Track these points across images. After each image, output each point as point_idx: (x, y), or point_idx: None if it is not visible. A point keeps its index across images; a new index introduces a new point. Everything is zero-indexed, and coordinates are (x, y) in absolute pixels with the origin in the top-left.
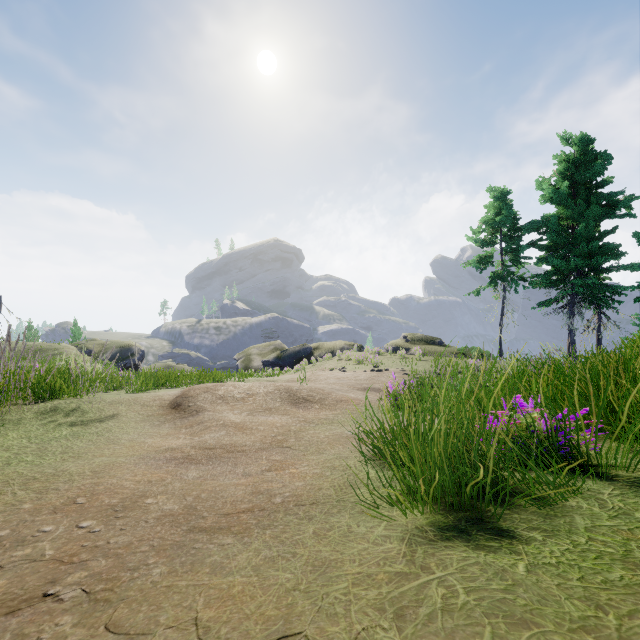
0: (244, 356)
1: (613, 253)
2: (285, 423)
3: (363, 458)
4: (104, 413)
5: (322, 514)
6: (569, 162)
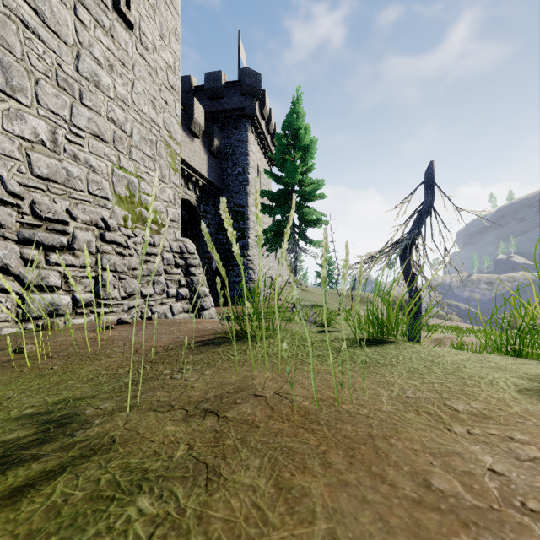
0: (509, 317)
1: None
2: None
3: None
4: None
5: None
6: None
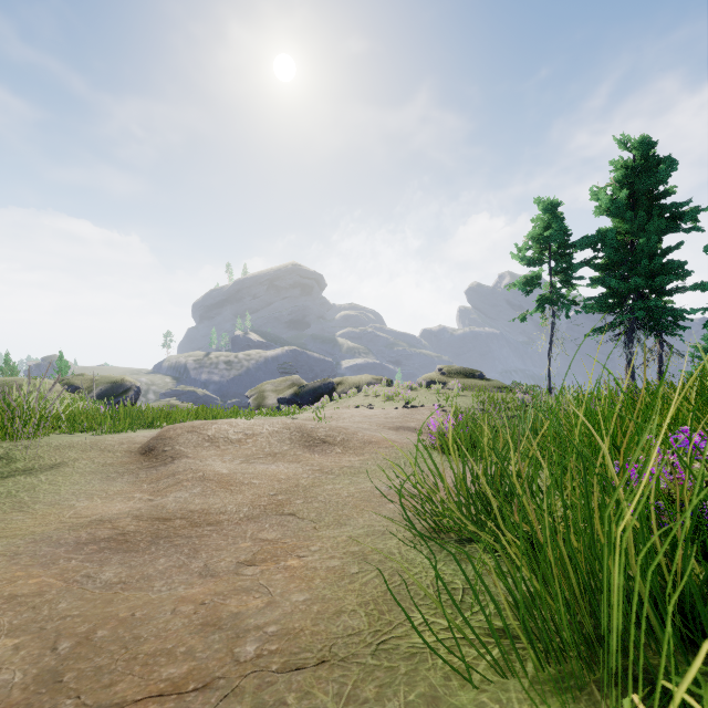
0: (257, 393)
1: (678, 272)
2: (292, 474)
3: (411, 534)
4: (41, 462)
5: (341, 704)
6: (628, 169)
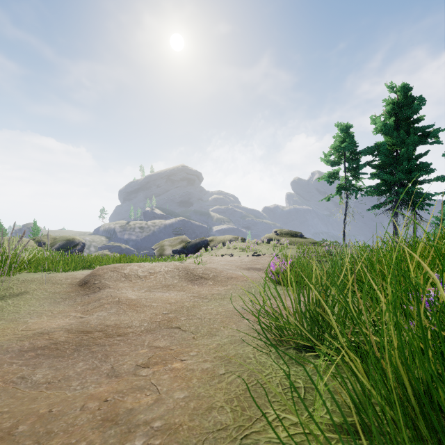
0: (159, 247)
1: (426, 169)
2: (179, 299)
3: (262, 342)
4: (11, 291)
5: None
6: (394, 104)
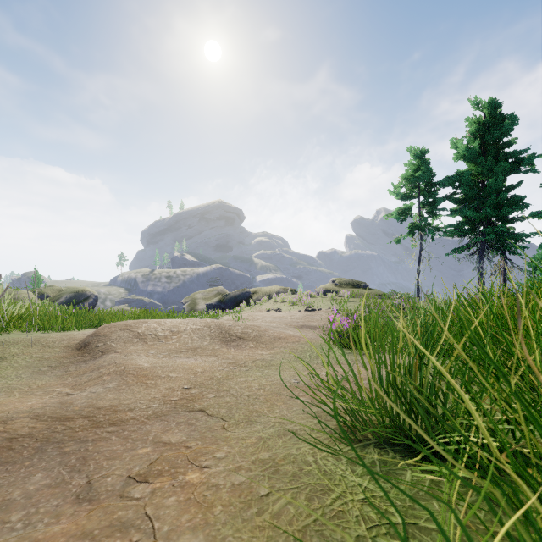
0: (190, 300)
1: (519, 204)
2: (209, 367)
3: (325, 435)
4: None
5: None
6: (479, 124)
